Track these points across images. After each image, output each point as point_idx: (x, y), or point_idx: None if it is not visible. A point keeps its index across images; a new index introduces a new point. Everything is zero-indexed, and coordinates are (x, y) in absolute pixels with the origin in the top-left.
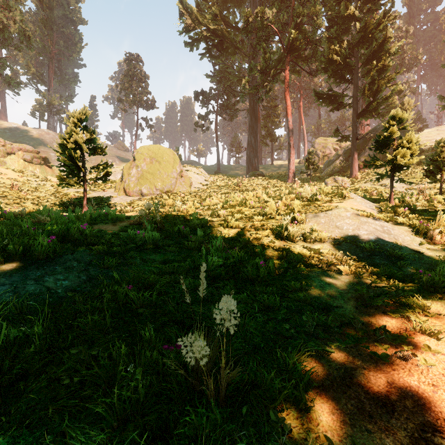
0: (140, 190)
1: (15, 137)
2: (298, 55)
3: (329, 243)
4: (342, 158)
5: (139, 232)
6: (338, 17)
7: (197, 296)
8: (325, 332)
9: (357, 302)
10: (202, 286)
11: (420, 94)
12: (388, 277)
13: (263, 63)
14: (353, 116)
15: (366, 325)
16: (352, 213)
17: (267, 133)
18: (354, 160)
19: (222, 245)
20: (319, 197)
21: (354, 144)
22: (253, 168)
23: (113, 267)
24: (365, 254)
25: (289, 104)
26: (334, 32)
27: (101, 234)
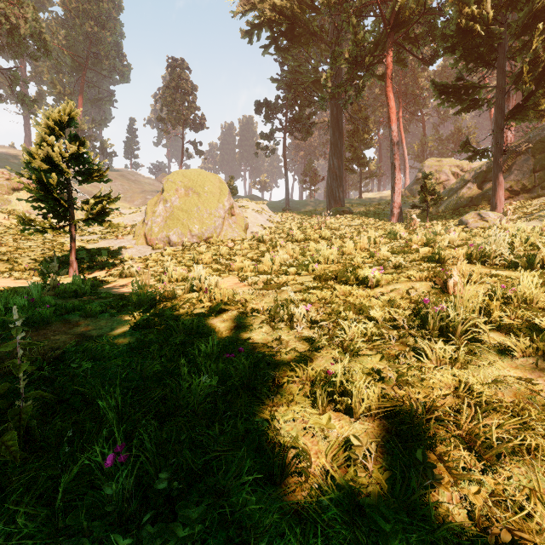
0: (168, 236)
1: None
2: (405, 35)
3: None
4: (471, 185)
5: None
6: None
7: None
8: None
9: None
10: None
11: None
12: None
13: (354, 48)
14: (497, 118)
15: None
16: None
17: (354, 155)
18: (499, 186)
19: None
20: None
21: (498, 162)
22: (336, 203)
23: None
24: None
25: (393, 106)
26: None
27: None
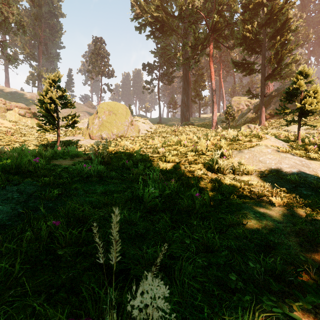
0: (101, 135)
1: (14, 98)
2: (219, 35)
3: (256, 175)
4: (252, 111)
5: (85, 165)
6: (250, 4)
7: (130, 232)
8: (275, 281)
9: (299, 237)
10: (115, 246)
11: (310, 63)
12: (319, 209)
13: (193, 41)
14: (261, 79)
15: (319, 270)
16: (272, 150)
17: (196, 93)
18: (262, 112)
19: (160, 177)
20: (240, 137)
21: (262, 100)
22: (185, 119)
23: (53, 198)
24: (290, 185)
25: (213, 71)
26: (247, 15)
27: (54, 167)
